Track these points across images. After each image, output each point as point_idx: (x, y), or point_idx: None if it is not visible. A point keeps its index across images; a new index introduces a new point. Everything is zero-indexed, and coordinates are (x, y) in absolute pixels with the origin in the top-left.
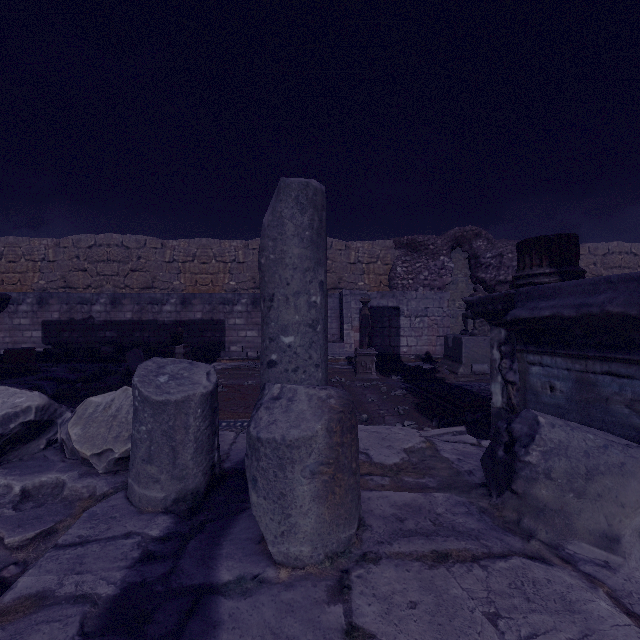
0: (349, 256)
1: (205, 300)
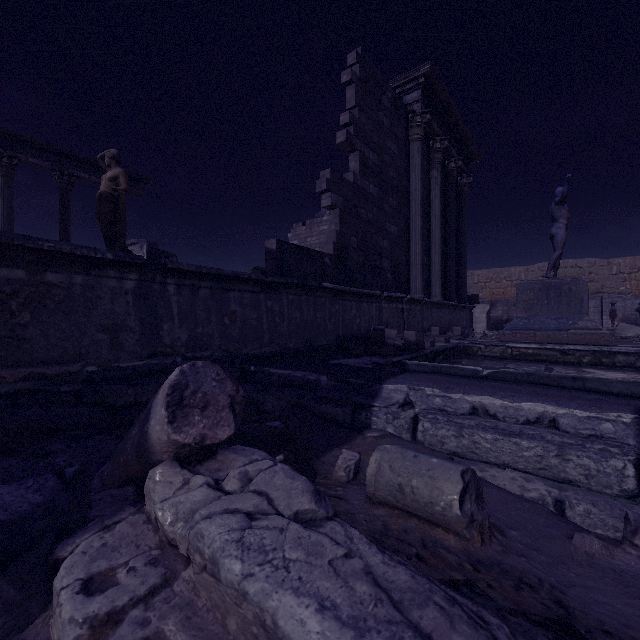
0: (611, 269)
1: (504, 304)
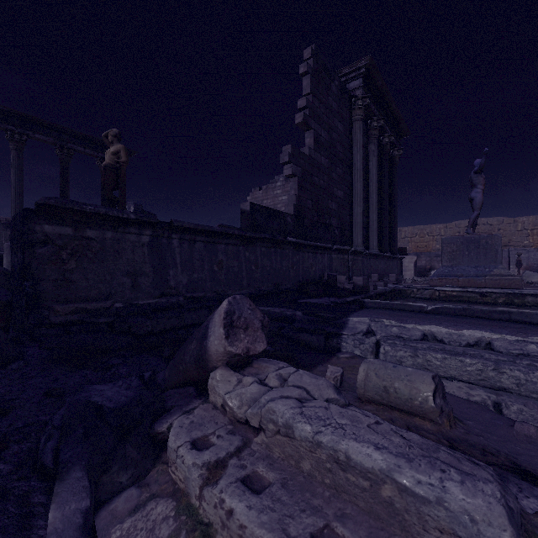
0: (516, 226)
1: (427, 255)
